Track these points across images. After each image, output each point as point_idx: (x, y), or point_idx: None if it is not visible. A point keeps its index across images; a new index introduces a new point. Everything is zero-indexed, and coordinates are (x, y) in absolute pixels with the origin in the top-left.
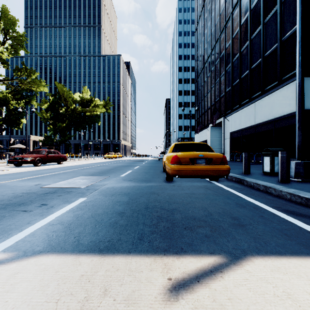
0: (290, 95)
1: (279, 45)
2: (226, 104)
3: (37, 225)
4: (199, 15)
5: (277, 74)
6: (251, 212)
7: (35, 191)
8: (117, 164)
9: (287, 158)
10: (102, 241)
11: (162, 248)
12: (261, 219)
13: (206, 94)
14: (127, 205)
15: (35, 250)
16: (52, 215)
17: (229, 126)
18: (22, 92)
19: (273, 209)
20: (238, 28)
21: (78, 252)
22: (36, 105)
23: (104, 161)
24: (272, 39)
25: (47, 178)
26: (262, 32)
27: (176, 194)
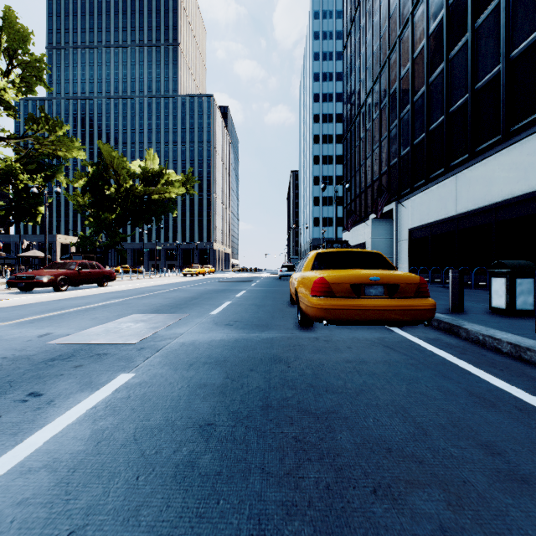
0: (528, 160)
1: (504, 68)
2: (401, 179)
3: None
4: (351, 22)
5: (500, 121)
6: (521, 426)
7: (31, 352)
8: (205, 288)
9: None
10: None
11: None
12: None
13: (364, 161)
14: (220, 396)
15: None
16: (40, 432)
17: (406, 218)
18: (39, 159)
19: None
20: (424, 41)
21: None
22: (65, 182)
23: (183, 281)
24: (491, 58)
25: (68, 318)
26: (470, 44)
27: (325, 363)
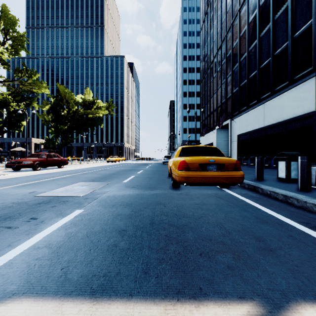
0: (303, 95)
1: (290, 43)
2: (233, 106)
3: (19, 249)
4: (205, 14)
5: (288, 73)
6: (277, 230)
7: (27, 200)
8: (120, 168)
9: (309, 164)
10: (96, 275)
11: (175, 288)
12: (292, 240)
13: (212, 95)
14: (129, 219)
15: (6, 291)
16: (40, 233)
17: (236, 128)
18: (22, 93)
19: (301, 226)
20: (246, 26)
21: (63, 294)
22: (37, 107)
23: (107, 165)
24: (283, 37)
25: (44, 184)
26: (272, 29)
27: (184, 205)
